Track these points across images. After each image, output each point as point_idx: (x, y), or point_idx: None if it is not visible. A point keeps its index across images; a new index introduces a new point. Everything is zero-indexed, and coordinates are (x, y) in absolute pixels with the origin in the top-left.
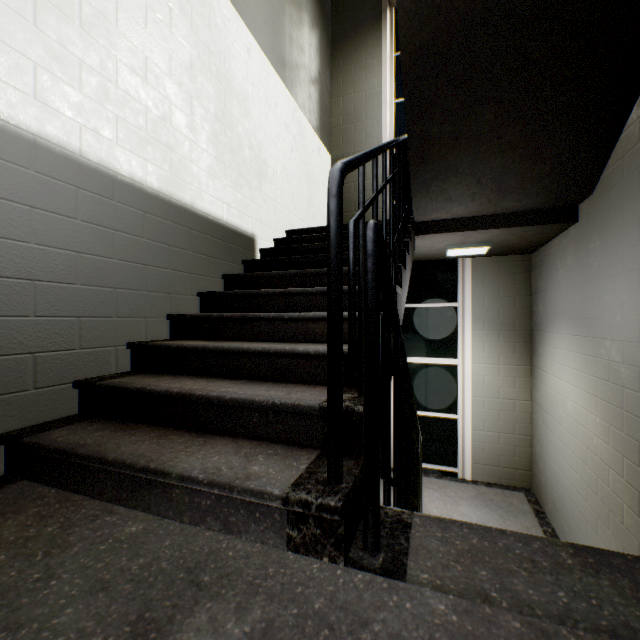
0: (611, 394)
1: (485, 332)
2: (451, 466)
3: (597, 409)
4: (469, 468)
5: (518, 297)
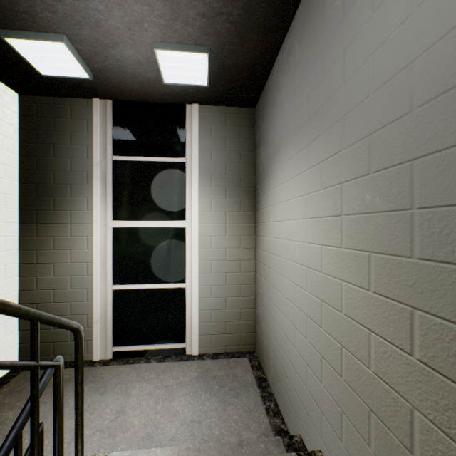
0: (377, 193)
1: (212, 188)
2: (179, 342)
3: (343, 234)
4: (196, 341)
5: (244, 152)
